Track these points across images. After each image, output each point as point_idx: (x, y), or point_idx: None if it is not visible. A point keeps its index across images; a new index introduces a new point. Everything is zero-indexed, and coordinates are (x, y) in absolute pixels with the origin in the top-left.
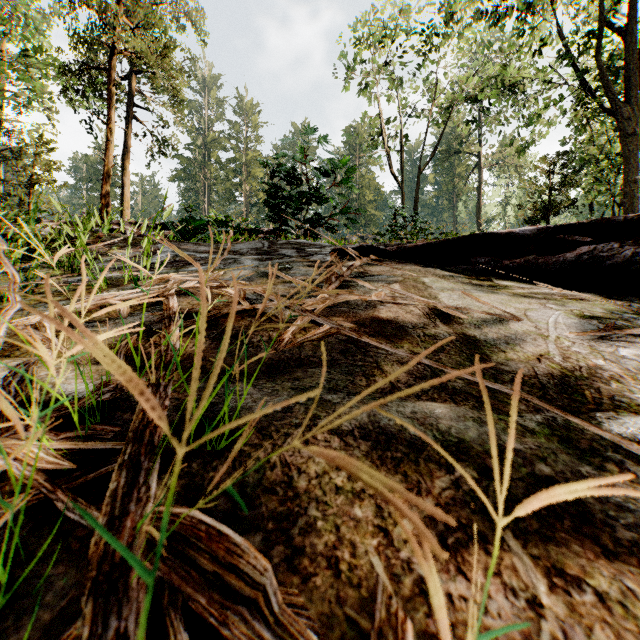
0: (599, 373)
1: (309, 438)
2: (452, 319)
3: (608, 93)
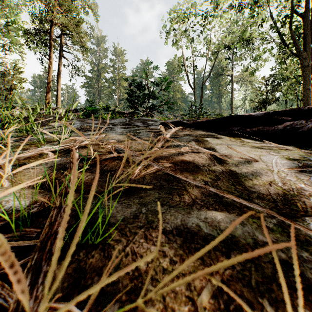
0: (303, 192)
1: (147, 235)
2: (223, 161)
3: (295, 46)
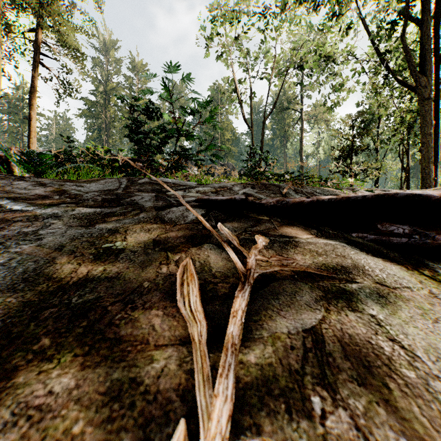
0: None
1: None
2: None
3: (410, 66)
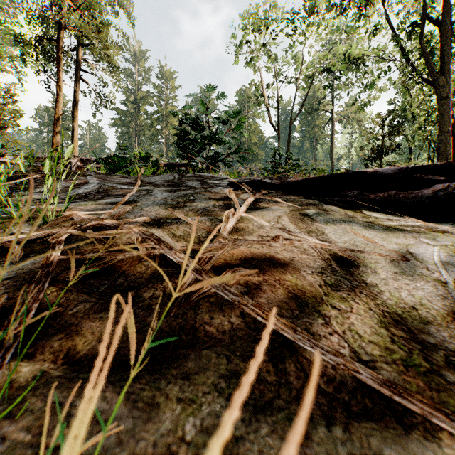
0: None
1: None
2: (346, 260)
3: (429, 67)
